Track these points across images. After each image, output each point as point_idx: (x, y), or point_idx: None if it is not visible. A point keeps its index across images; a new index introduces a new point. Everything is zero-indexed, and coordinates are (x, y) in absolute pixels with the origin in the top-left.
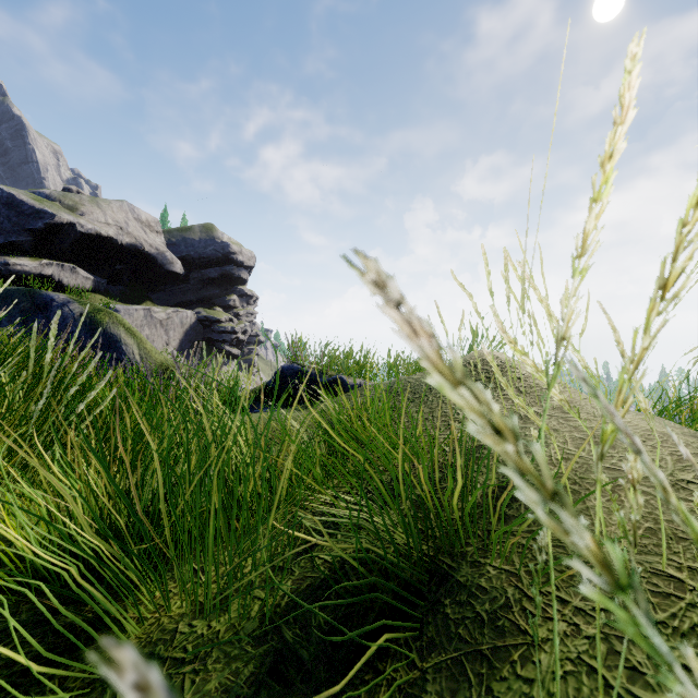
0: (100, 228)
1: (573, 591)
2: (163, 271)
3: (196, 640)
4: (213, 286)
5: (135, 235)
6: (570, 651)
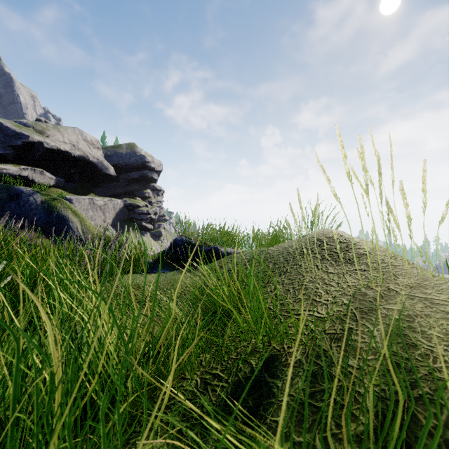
0: (60, 145)
1: None
2: (101, 173)
3: None
4: (134, 183)
5: (83, 150)
6: None
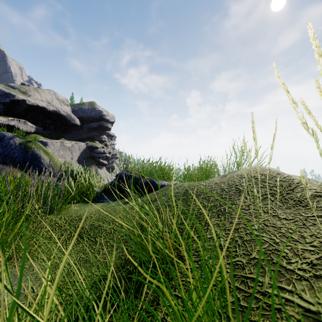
0: (38, 102)
1: None
2: (70, 123)
3: None
4: (94, 131)
5: (56, 106)
6: None
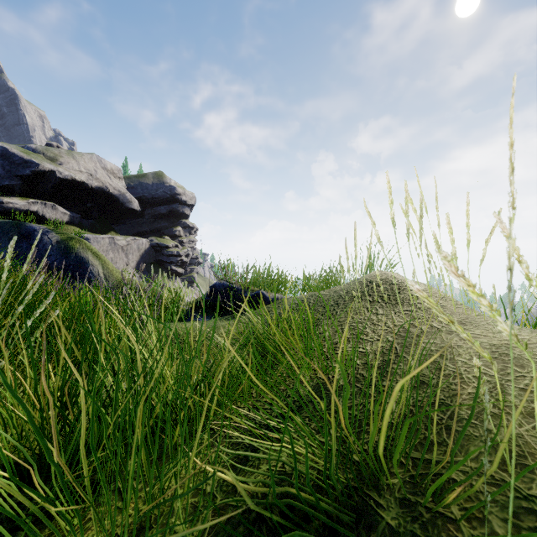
0: (75, 175)
1: None
2: (123, 208)
3: None
4: (162, 220)
5: (102, 180)
6: None
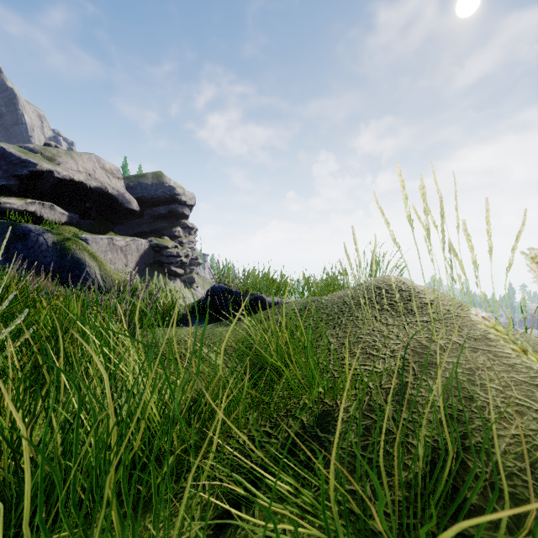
0: (73, 174)
1: None
2: (122, 208)
3: None
4: (162, 220)
5: (101, 180)
6: None
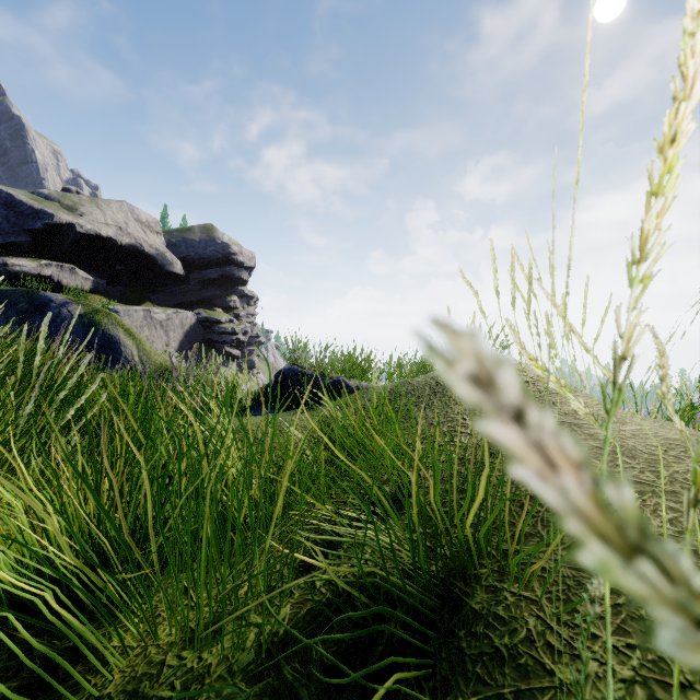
0: (100, 228)
1: (602, 623)
2: (162, 271)
3: (185, 675)
4: (213, 287)
5: (135, 235)
6: (605, 697)
